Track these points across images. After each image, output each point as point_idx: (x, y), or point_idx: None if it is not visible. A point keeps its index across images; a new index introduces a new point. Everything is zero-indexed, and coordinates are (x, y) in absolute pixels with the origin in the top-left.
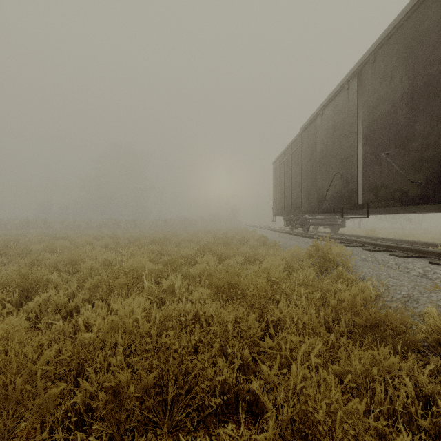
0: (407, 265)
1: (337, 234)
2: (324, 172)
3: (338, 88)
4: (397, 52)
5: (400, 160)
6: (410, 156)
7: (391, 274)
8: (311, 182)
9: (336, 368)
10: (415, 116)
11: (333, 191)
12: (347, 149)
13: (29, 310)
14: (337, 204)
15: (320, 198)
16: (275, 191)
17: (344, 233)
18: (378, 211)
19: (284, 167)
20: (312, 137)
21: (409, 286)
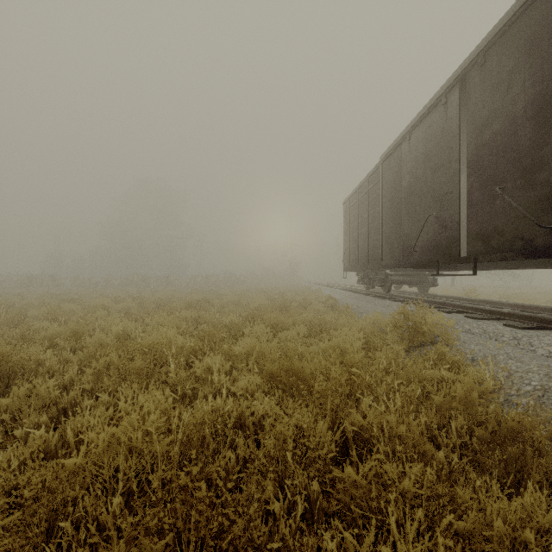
0: (531, 341)
1: (426, 295)
2: (412, 214)
3: (433, 102)
4: (517, 48)
5: (521, 197)
6: (537, 190)
7: (510, 354)
8: (394, 227)
9: (462, 525)
10: (545, 135)
11: (424, 239)
12: (445, 183)
13: (5, 408)
14: (430, 257)
15: (407, 249)
16: (346, 240)
17: (436, 294)
18: (485, 266)
19: (359, 208)
20: (396, 168)
21: (541, 374)
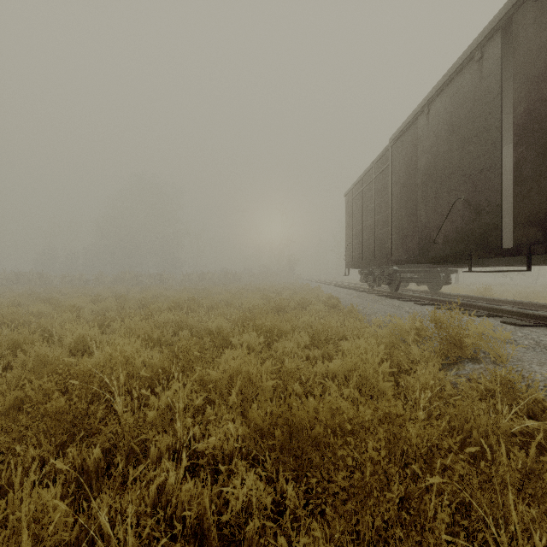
0: None
1: (438, 294)
2: (431, 200)
3: (462, 60)
4: None
5: None
6: None
7: None
8: (407, 217)
9: None
10: None
11: (449, 228)
12: (479, 158)
13: None
14: (457, 250)
15: (425, 241)
16: (348, 234)
17: (449, 293)
18: (524, 261)
19: (363, 198)
20: (409, 149)
21: None
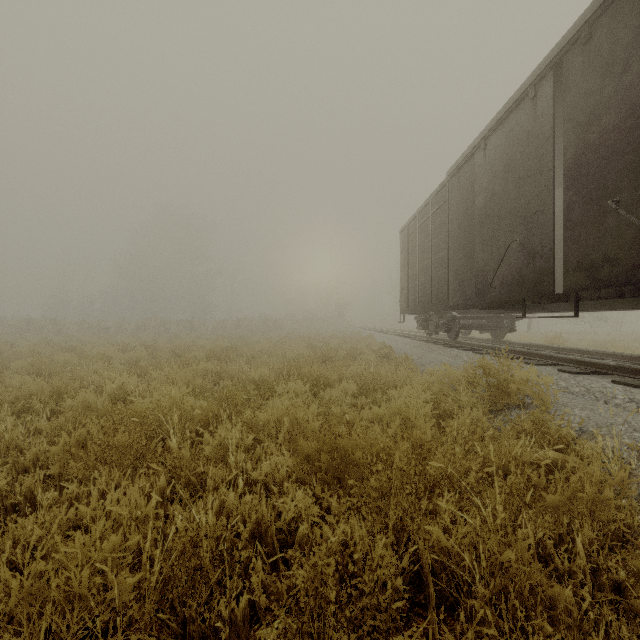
0: None
1: (502, 342)
2: (488, 242)
3: (517, 97)
4: (638, 13)
5: None
6: None
7: (632, 423)
8: (464, 258)
9: None
10: None
11: (505, 272)
12: (533, 199)
13: None
14: (513, 295)
15: (482, 285)
16: (403, 276)
17: (514, 342)
18: (583, 306)
19: (419, 236)
20: (467, 186)
21: None
